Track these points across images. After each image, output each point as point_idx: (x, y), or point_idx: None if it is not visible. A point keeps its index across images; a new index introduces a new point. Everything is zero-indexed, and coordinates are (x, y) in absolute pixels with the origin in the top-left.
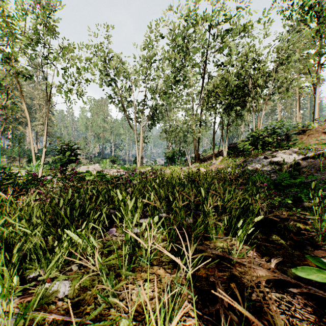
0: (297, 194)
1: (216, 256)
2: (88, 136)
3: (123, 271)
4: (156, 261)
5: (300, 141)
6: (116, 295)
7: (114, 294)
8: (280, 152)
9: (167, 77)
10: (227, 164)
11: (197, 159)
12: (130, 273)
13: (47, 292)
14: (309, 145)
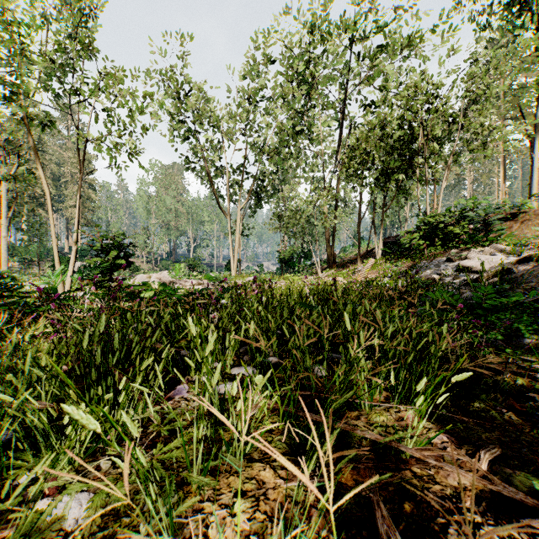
0: (512, 324)
1: (372, 444)
2: (151, 226)
3: (193, 476)
4: (259, 452)
5: (508, 232)
6: (178, 525)
7: (174, 526)
8: (475, 251)
9: (281, 126)
10: (382, 272)
11: (332, 263)
12: (207, 479)
13: (41, 520)
14: (524, 239)
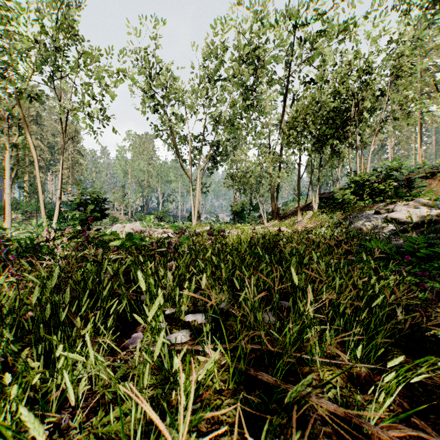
0: None
1: (328, 411)
2: (127, 184)
3: None
4: (207, 421)
5: (428, 188)
6: None
7: None
8: (401, 204)
9: (233, 101)
10: (319, 222)
11: (276, 215)
12: None
13: None
14: None
